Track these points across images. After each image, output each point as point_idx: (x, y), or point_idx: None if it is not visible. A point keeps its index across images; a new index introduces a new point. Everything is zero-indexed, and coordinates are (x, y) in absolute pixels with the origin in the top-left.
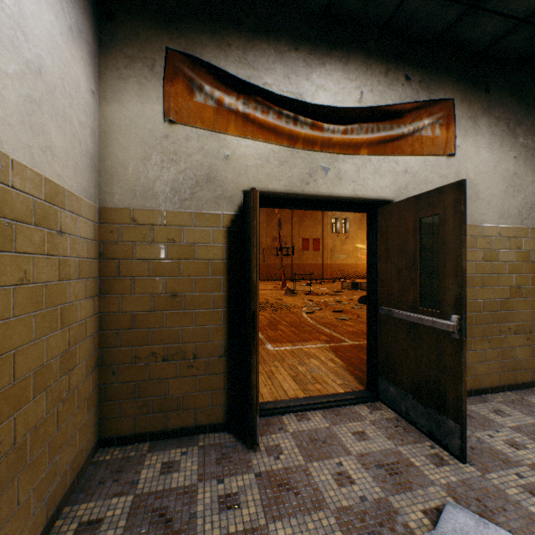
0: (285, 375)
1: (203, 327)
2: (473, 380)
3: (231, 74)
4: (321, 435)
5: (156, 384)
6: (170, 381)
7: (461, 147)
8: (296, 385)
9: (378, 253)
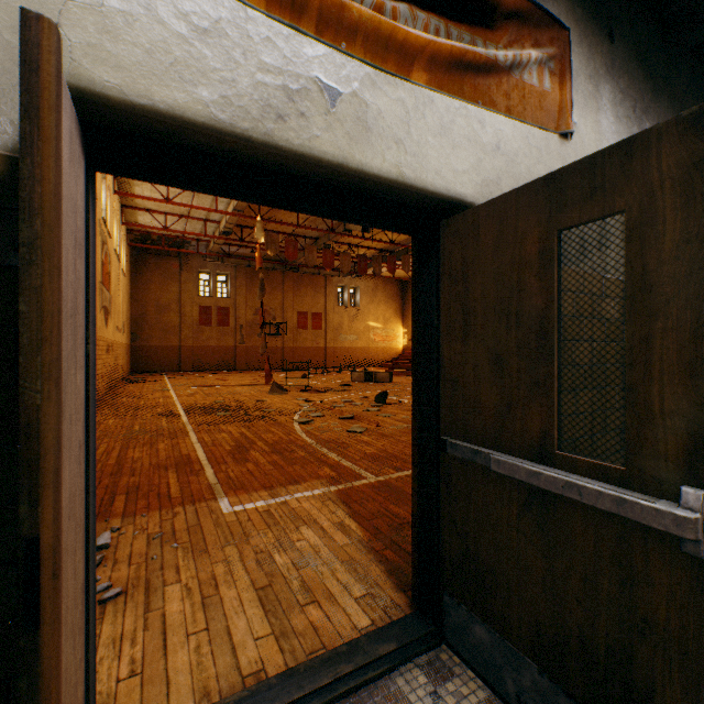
0: (243, 590)
1: None
2: None
3: None
4: None
5: None
6: None
7: (580, 127)
8: (264, 622)
9: (443, 321)
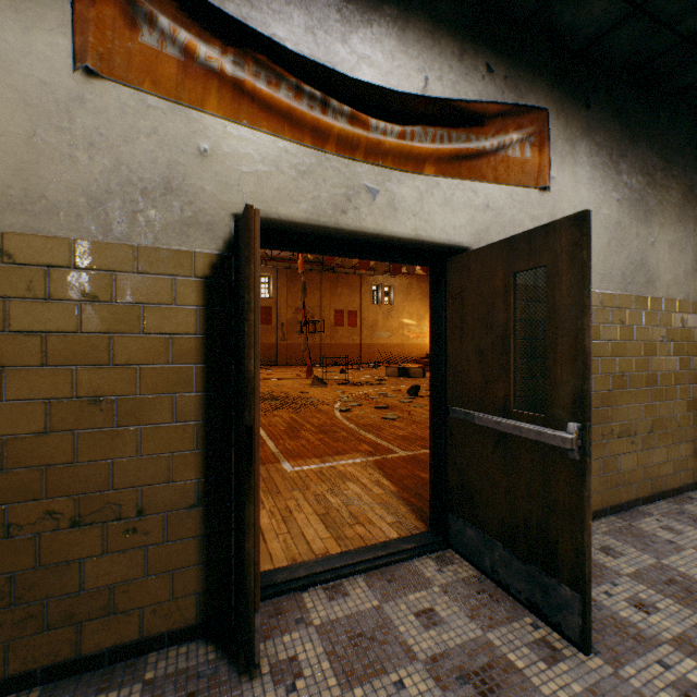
0: (309, 514)
1: (157, 456)
2: None
3: (210, 5)
4: (367, 626)
5: (58, 572)
6: (87, 563)
7: (557, 179)
8: (326, 531)
9: (448, 327)
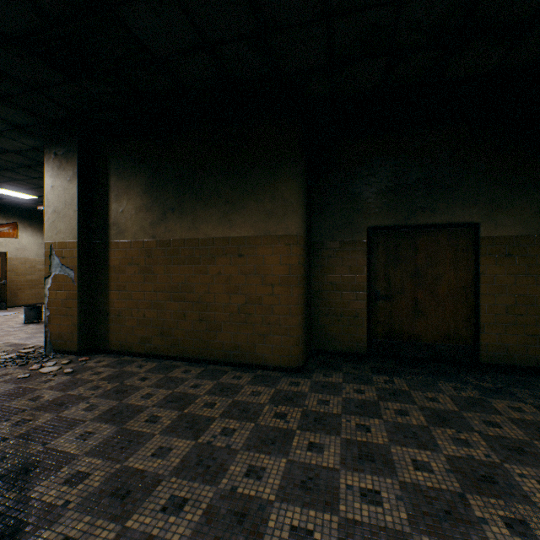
0: None
1: None
2: (26, 302)
3: None
4: None
5: None
6: None
7: (21, 236)
8: None
9: None
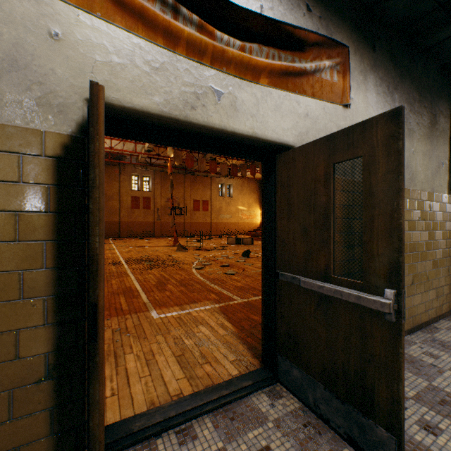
0: (168, 356)
1: (0, 334)
2: None
3: None
4: None
5: None
6: None
7: (355, 100)
8: (181, 372)
9: (277, 208)
